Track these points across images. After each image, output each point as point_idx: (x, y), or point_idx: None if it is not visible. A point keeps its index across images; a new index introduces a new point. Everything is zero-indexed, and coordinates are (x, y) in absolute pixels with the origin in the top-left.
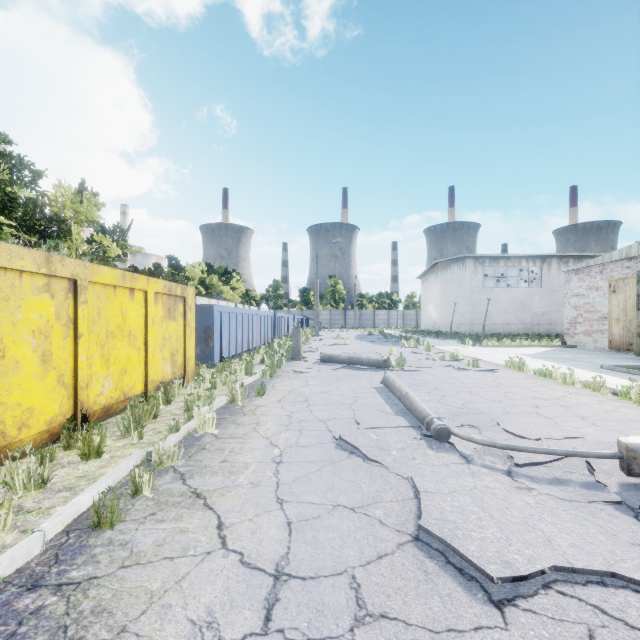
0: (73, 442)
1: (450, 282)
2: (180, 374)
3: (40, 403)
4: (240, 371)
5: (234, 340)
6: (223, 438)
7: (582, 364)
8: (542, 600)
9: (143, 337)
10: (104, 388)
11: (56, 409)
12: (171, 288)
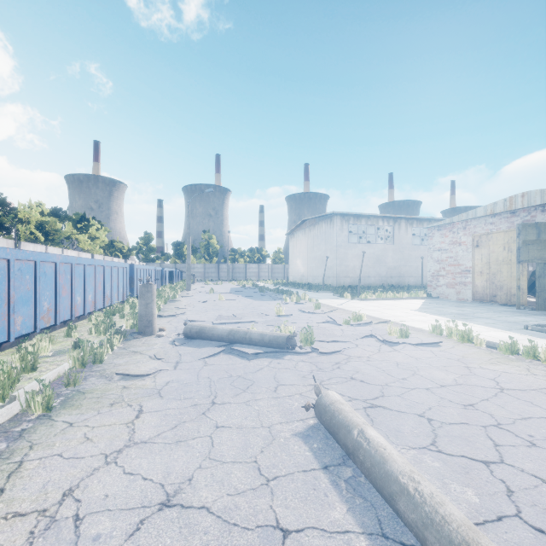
0: None
1: (318, 238)
2: None
3: None
4: None
5: (28, 307)
6: None
7: (493, 322)
8: None
9: None
10: None
11: None
12: None
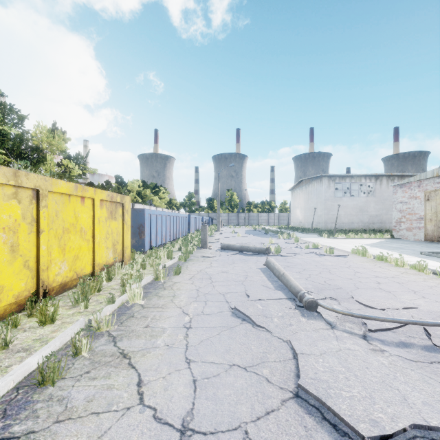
0: (35, 311)
1: (311, 193)
2: (120, 259)
3: (9, 282)
4: (163, 256)
5: (160, 234)
6: (148, 308)
7: (407, 251)
8: None
9: (91, 232)
10: (61, 270)
11: (22, 286)
12: (113, 197)
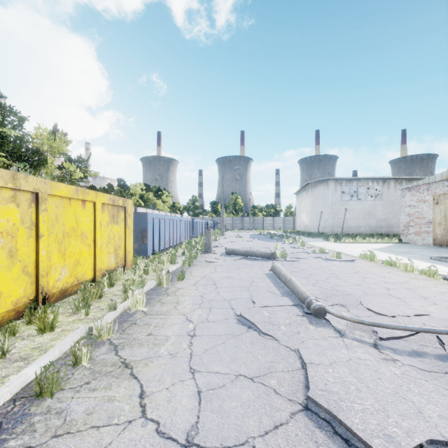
0: (34, 318)
1: (317, 197)
2: (122, 264)
3: (7, 288)
4: (167, 261)
5: (163, 238)
6: (150, 314)
7: (416, 256)
8: None
9: (93, 236)
10: (61, 275)
11: (21, 292)
12: (115, 200)
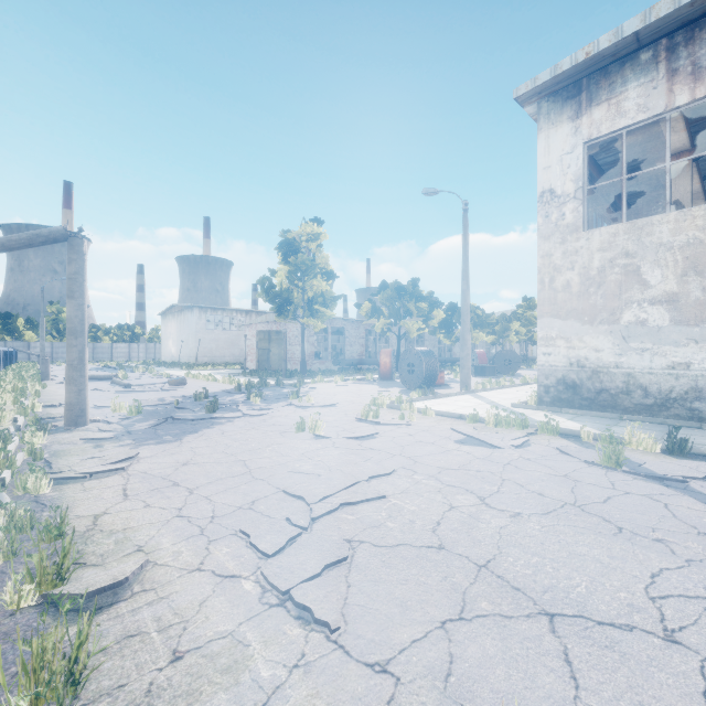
0: None
1: (184, 323)
2: None
3: None
4: None
5: None
6: (46, 393)
7: (226, 374)
8: (133, 393)
9: None
10: None
11: None
12: None
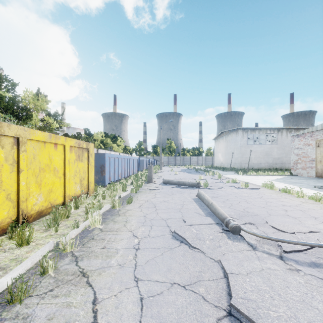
0: (14, 234)
1: (230, 142)
2: (85, 191)
3: None
4: (119, 189)
5: (117, 172)
6: (105, 231)
7: (303, 185)
8: None
9: (63, 171)
10: (38, 201)
11: (5, 214)
12: (80, 143)
